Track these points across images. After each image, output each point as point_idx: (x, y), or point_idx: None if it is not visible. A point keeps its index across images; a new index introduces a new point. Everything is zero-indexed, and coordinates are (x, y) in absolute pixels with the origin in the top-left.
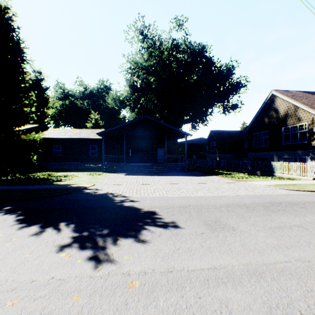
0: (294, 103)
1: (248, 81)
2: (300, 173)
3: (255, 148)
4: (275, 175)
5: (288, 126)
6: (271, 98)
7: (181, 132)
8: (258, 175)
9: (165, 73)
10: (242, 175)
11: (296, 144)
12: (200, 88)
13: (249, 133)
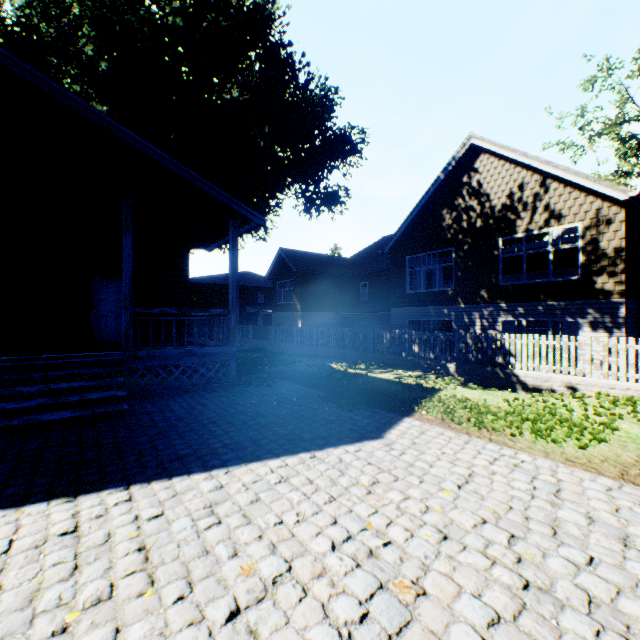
0: (544, 166)
1: (364, 141)
2: (618, 373)
3: (413, 295)
4: (517, 376)
5: (518, 234)
6: (466, 158)
7: (215, 195)
8: (451, 374)
9: (139, 3)
10: (467, 390)
11: (543, 285)
12: (258, 120)
13: (396, 255)
